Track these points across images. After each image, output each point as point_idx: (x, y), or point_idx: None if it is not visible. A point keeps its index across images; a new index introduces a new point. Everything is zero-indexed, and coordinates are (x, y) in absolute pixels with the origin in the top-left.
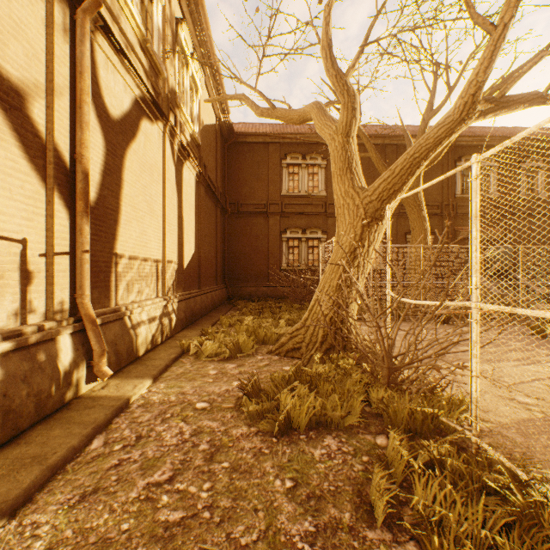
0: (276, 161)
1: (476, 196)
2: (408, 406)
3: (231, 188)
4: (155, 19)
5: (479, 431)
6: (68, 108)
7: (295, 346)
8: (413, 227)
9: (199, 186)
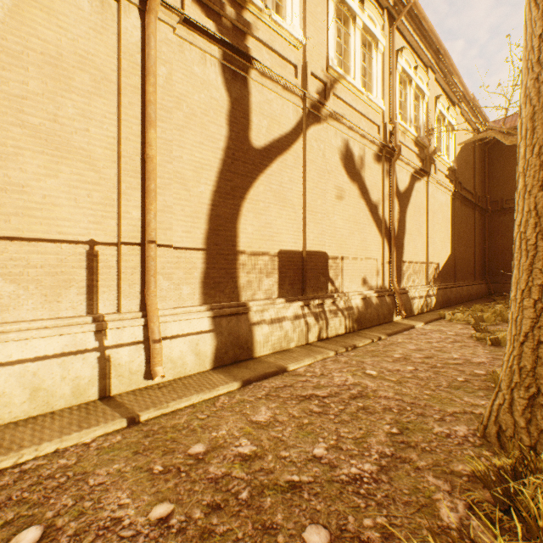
0: None
1: None
2: None
3: (492, 187)
4: (421, 115)
5: None
6: (388, 203)
7: None
8: None
9: (454, 202)
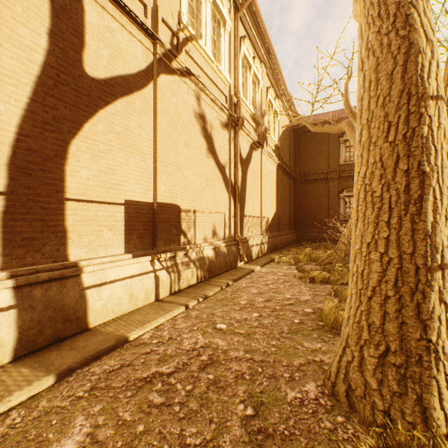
0: (334, 140)
1: None
2: None
3: (300, 164)
4: (257, 99)
5: None
6: (233, 165)
7: (329, 262)
8: None
9: (278, 171)
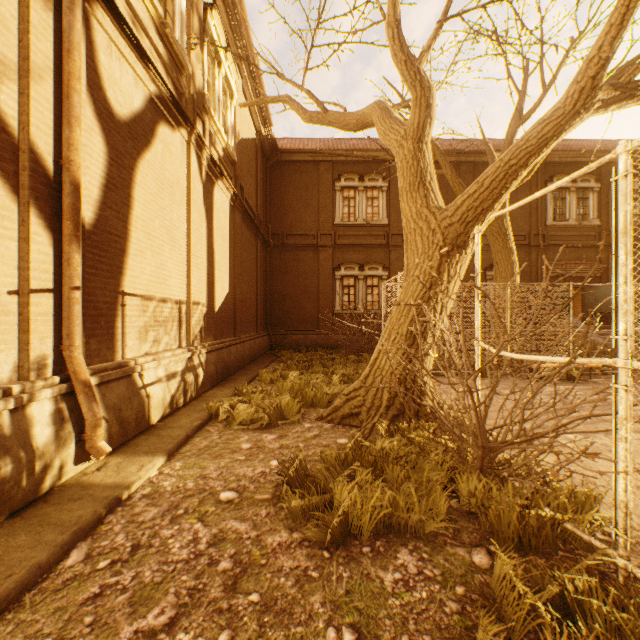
0: (328, 184)
1: (625, 202)
2: (517, 507)
3: (274, 216)
4: (178, 0)
5: (629, 551)
6: (51, 97)
7: (352, 411)
8: (497, 260)
9: (235, 212)
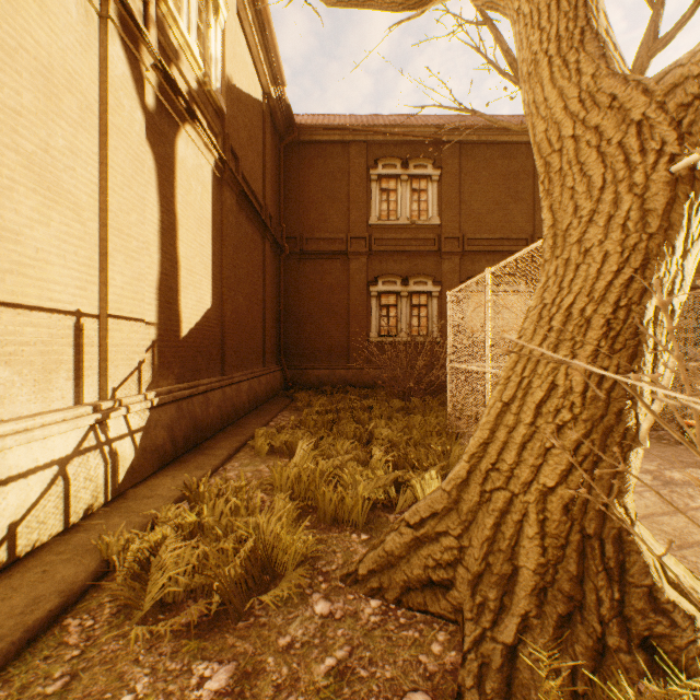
0: (361, 172)
1: None
2: None
3: (291, 214)
4: None
5: None
6: None
7: (430, 575)
8: None
9: (223, 189)
